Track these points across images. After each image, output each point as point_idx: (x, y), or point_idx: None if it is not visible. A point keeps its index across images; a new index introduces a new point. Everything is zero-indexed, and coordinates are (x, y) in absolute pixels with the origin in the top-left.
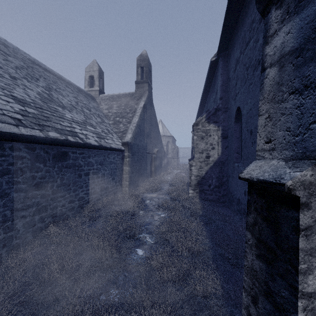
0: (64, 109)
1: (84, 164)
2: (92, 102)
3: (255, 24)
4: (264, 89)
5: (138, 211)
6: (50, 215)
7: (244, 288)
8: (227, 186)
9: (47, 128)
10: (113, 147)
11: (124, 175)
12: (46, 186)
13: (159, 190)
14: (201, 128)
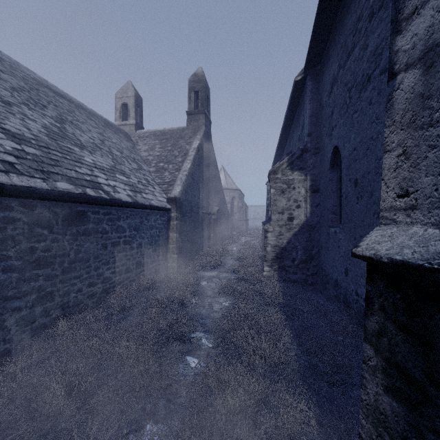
0: (83, 150)
1: (111, 230)
2: (125, 141)
3: (361, 23)
4: (395, 108)
5: (190, 298)
6: (58, 305)
7: (361, 437)
8: (319, 261)
9: (55, 177)
10: (155, 205)
11: (171, 245)
12: (53, 262)
13: (220, 267)
14: (280, 178)
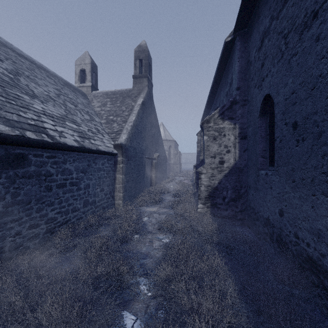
0: (34, 99)
1: (56, 172)
2: (82, 98)
3: None
4: None
5: (131, 236)
6: None
7: None
8: (247, 199)
9: None
10: (102, 149)
11: (117, 185)
12: None
13: (160, 203)
14: (213, 126)
